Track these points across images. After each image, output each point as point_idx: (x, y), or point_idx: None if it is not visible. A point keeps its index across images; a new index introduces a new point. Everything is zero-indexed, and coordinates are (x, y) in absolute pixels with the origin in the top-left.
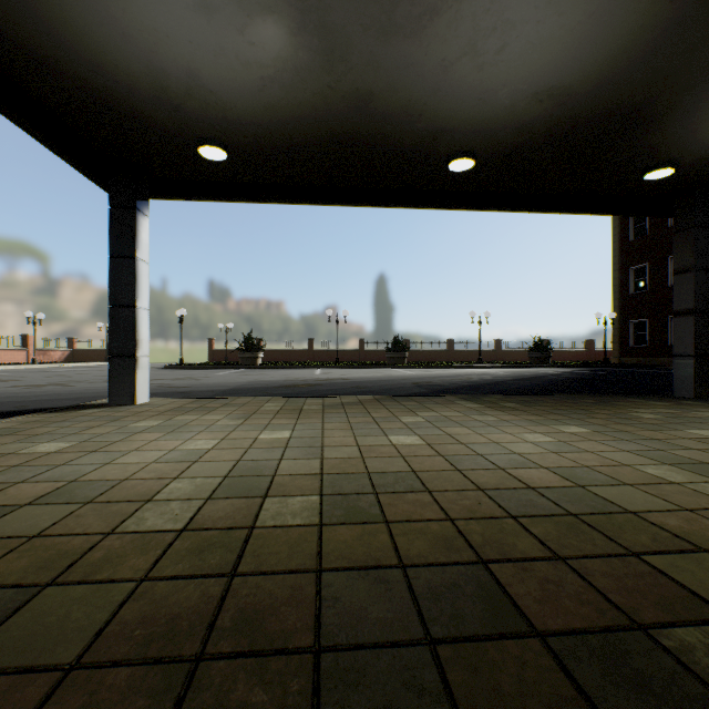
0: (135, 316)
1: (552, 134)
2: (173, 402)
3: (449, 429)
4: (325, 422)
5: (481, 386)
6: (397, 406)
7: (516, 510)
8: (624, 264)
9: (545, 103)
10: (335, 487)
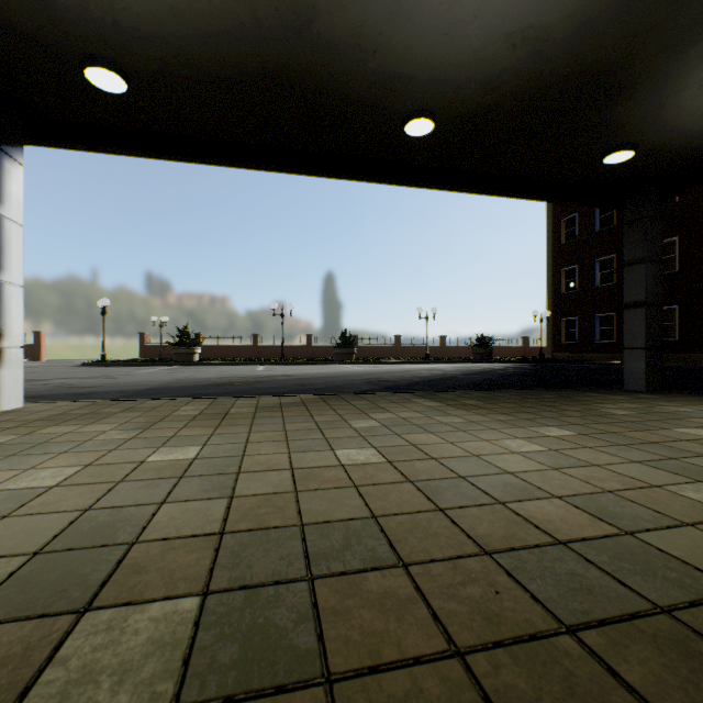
0: None
1: (520, 96)
2: (56, 407)
3: (412, 436)
4: (252, 431)
5: (434, 381)
6: (346, 406)
7: (566, 606)
8: (556, 265)
9: (518, 50)
10: (236, 569)
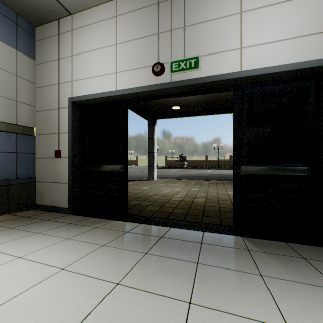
0: (154, 155)
1: None
2: (163, 180)
3: None
4: (209, 187)
5: None
6: None
7: None
8: None
9: None
10: (209, 198)
